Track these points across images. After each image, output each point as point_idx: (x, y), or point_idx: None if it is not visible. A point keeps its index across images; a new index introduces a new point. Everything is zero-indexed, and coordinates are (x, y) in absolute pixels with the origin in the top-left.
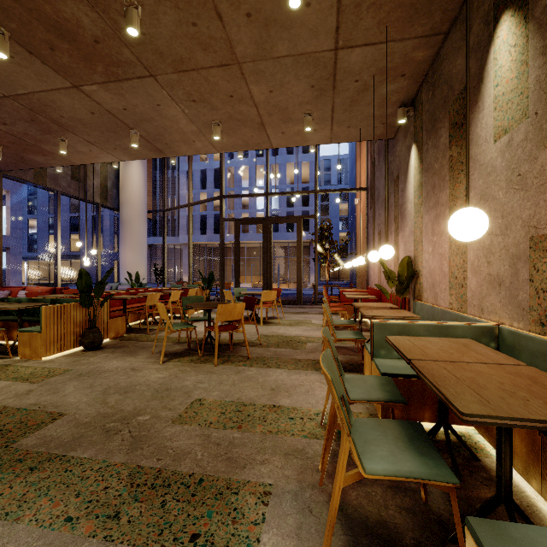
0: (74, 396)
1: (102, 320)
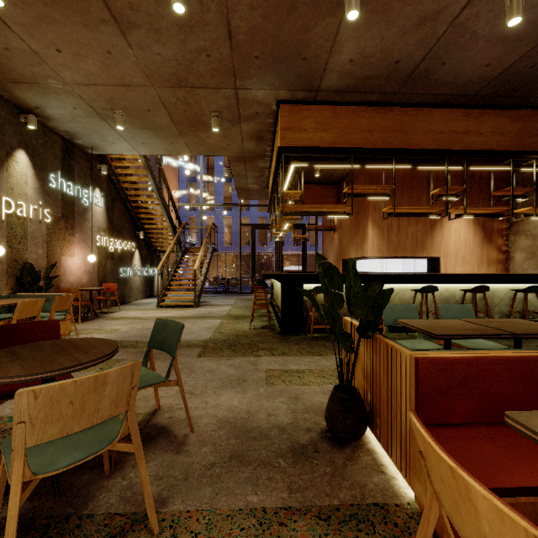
0: (211, 364)
1: (401, 410)
